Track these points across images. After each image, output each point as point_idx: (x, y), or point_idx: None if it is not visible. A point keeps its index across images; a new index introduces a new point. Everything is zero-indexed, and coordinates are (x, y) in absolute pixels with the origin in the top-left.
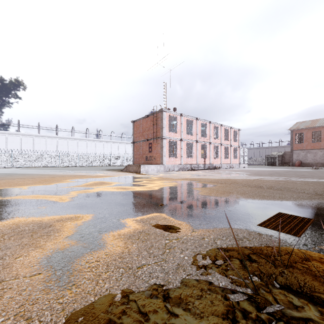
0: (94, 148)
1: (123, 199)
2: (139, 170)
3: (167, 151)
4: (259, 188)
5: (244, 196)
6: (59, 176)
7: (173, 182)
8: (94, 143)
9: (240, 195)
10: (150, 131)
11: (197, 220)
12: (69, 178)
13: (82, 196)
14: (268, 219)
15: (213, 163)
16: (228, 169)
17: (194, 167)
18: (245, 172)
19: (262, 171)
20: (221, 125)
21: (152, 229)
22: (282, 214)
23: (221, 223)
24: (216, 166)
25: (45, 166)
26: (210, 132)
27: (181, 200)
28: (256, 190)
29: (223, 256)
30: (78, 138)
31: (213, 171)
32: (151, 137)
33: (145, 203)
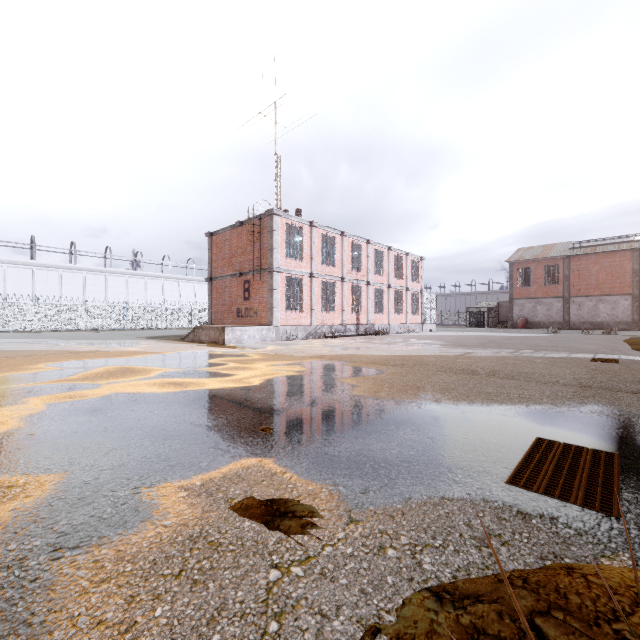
0: (124, 289)
1: (168, 415)
2: (223, 338)
3: (282, 298)
4: (472, 374)
5: (450, 395)
6: (24, 354)
7: (296, 365)
8: (124, 280)
9: (440, 394)
10: (247, 255)
11: (358, 478)
12: (47, 361)
13: (59, 410)
14: (524, 462)
15: (374, 323)
16: (402, 334)
17: (337, 331)
18: (436, 340)
19: (465, 338)
20: (390, 248)
21: (230, 520)
22: (547, 444)
23: (420, 480)
24: (380, 328)
25: (2, 330)
26: (368, 261)
27: (313, 412)
28: (470, 380)
29: (454, 633)
30: (85, 268)
31: (376, 340)
32: (249, 269)
33: (222, 427)
